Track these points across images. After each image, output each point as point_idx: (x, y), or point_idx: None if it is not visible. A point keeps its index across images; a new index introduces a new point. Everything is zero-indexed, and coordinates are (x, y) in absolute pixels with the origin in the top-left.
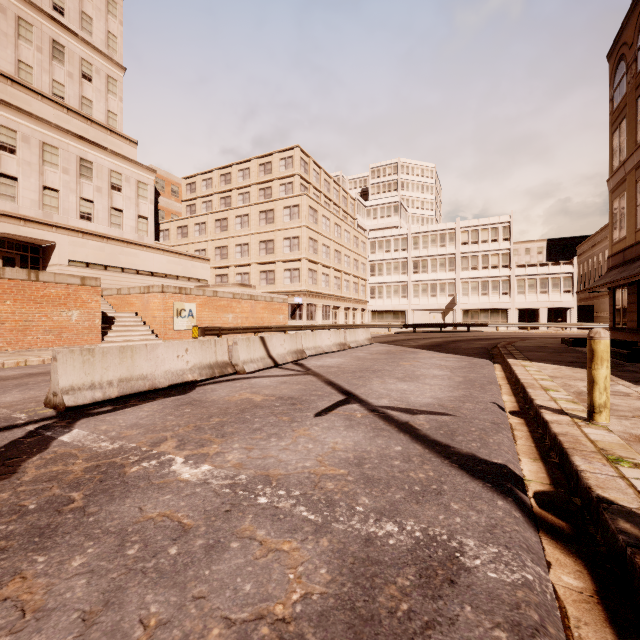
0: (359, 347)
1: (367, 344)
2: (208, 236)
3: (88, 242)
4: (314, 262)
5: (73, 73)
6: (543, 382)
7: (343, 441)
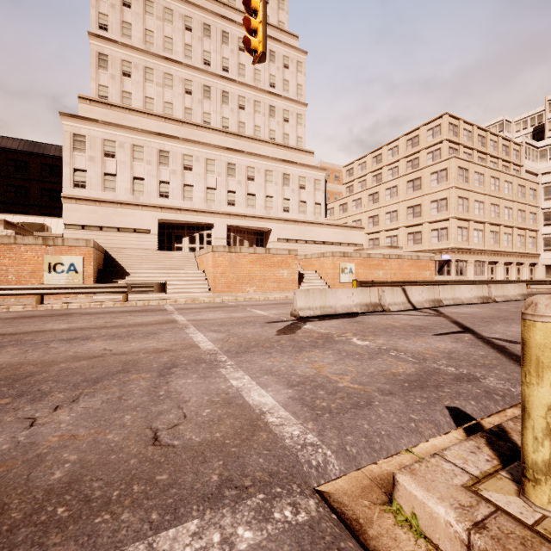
0: (508, 301)
1: (520, 299)
2: (362, 209)
3: (287, 226)
4: (464, 220)
5: (279, 121)
6: None
7: (445, 346)
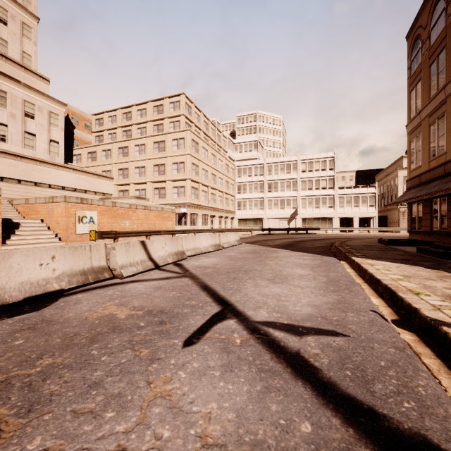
0: (230, 247)
1: (237, 244)
2: (113, 160)
3: (2, 159)
4: (196, 182)
5: None
6: (403, 283)
7: (219, 411)
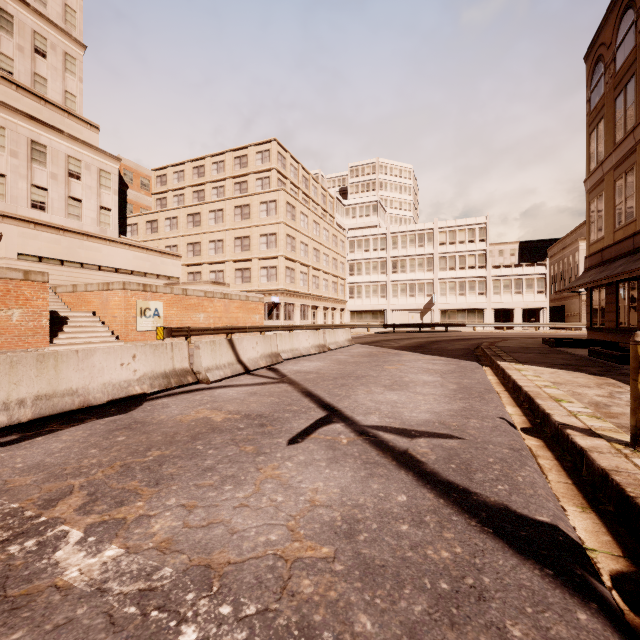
0: (339, 349)
1: (347, 345)
2: (180, 231)
3: (41, 234)
4: (292, 260)
5: (24, 47)
6: (548, 390)
7: (325, 487)
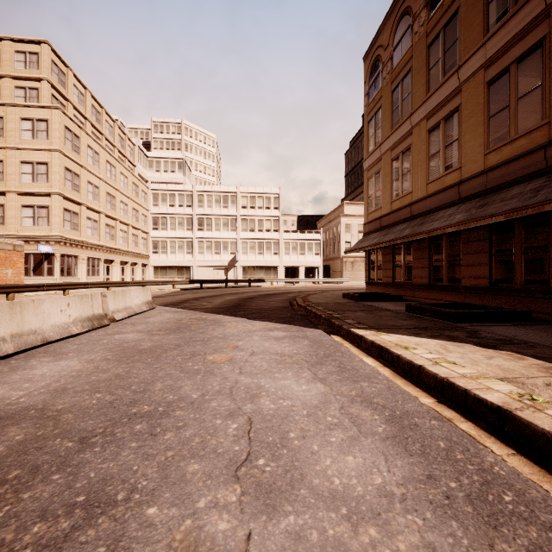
0: (132, 317)
1: (146, 310)
2: None
3: None
4: (74, 201)
5: None
6: None
7: None
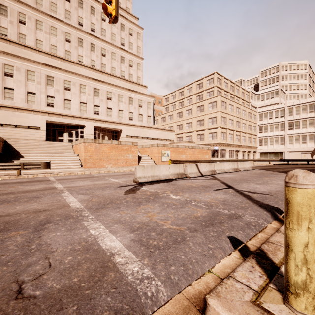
0: (245, 171)
1: (251, 169)
2: (174, 120)
3: (131, 128)
4: (224, 128)
5: (127, 66)
6: None
7: (221, 197)
